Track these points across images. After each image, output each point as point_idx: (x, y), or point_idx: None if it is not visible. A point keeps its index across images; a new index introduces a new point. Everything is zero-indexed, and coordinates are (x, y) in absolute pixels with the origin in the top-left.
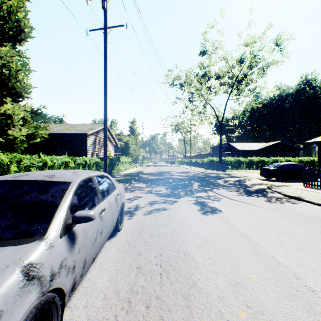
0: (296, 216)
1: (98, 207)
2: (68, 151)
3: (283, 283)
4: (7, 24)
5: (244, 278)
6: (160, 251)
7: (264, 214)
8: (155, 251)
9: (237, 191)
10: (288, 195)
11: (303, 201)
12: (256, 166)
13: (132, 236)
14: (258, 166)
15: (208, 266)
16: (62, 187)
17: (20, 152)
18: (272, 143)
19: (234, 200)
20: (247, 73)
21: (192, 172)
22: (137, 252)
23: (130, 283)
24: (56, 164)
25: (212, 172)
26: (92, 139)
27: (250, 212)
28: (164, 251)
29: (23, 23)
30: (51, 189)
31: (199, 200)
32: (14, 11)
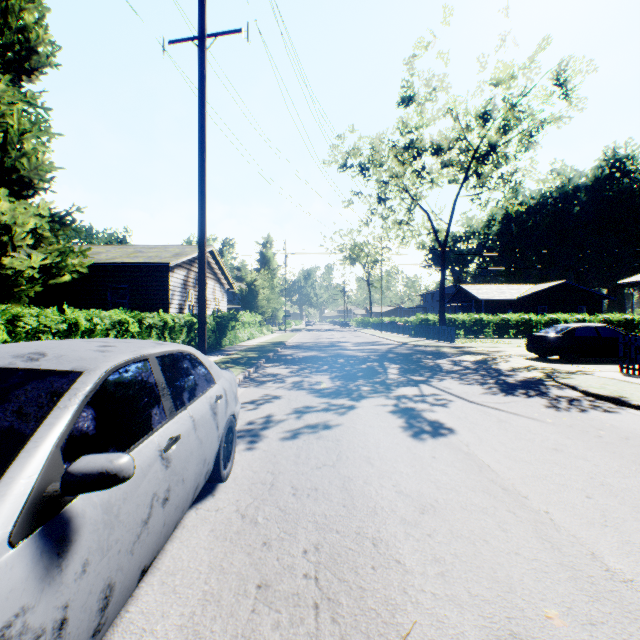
0: (622, 443)
1: (158, 434)
2: (130, 300)
3: (637, 636)
4: (1, 36)
5: (530, 621)
6: (315, 537)
7: (549, 439)
8: (305, 537)
9: (483, 384)
10: (594, 393)
11: (628, 407)
12: (515, 332)
13: (252, 496)
14: (519, 332)
15: (436, 581)
16: (54, 388)
17: (27, 302)
18: (547, 285)
19: (479, 405)
20: (496, 142)
21: (386, 344)
22: (261, 538)
23: (235, 635)
24: (99, 327)
25: (426, 344)
26: (179, 275)
27: (518, 434)
28: (325, 537)
29: (35, 34)
30: (20, 392)
31: (404, 406)
32: (16, 8)
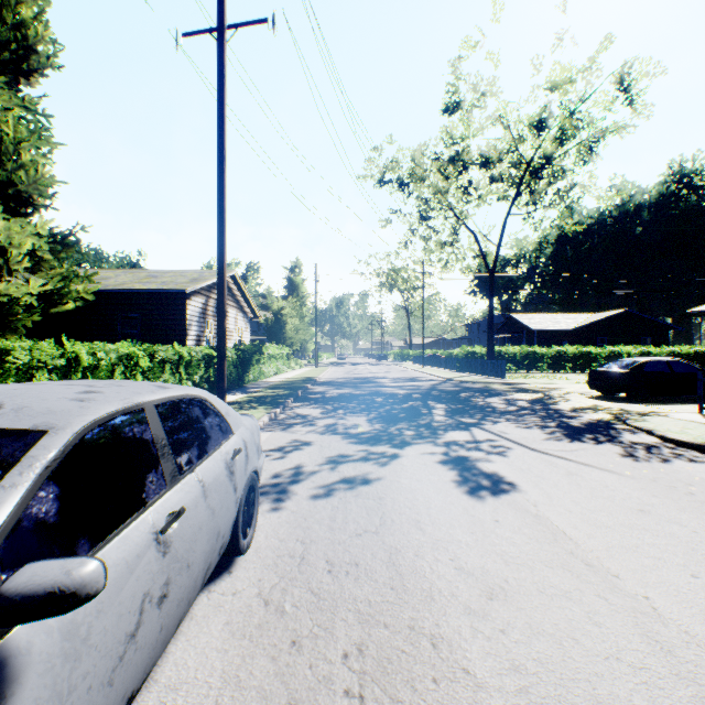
0: None
1: (153, 509)
2: (142, 331)
3: None
4: None
5: None
6: (358, 633)
7: (632, 498)
8: (344, 633)
9: (543, 428)
10: (675, 439)
11: None
12: (572, 366)
13: (278, 574)
14: (577, 366)
15: (519, 702)
16: (1, 456)
17: (24, 333)
18: (607, 314)
19: (542, 453)
20: (552, 153)
21: (428, 380)
22: (289, 635)
23: None
24: (103, 362)
25: (474, 380)
26: (197, 303)
27: (594, 491)
28: (370, 633)
29: (33, 31)
30: None
31: (455, 454)
32: (12, 1)
